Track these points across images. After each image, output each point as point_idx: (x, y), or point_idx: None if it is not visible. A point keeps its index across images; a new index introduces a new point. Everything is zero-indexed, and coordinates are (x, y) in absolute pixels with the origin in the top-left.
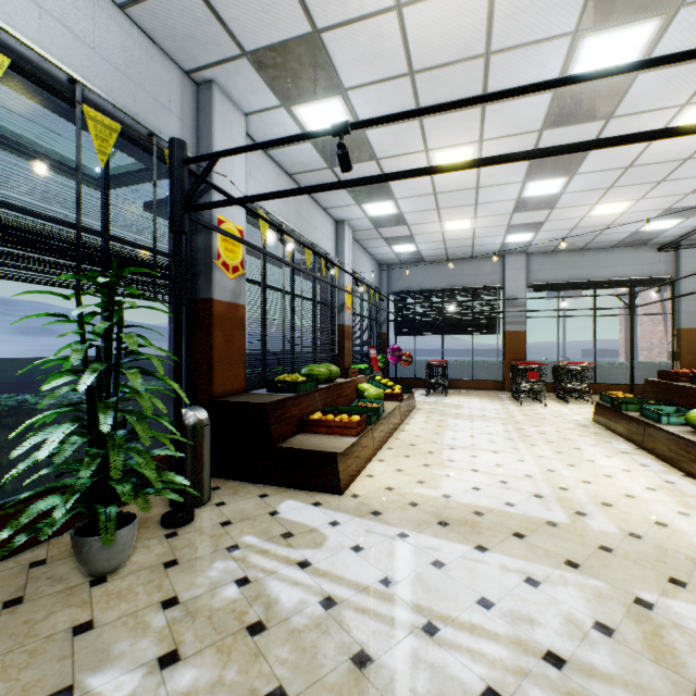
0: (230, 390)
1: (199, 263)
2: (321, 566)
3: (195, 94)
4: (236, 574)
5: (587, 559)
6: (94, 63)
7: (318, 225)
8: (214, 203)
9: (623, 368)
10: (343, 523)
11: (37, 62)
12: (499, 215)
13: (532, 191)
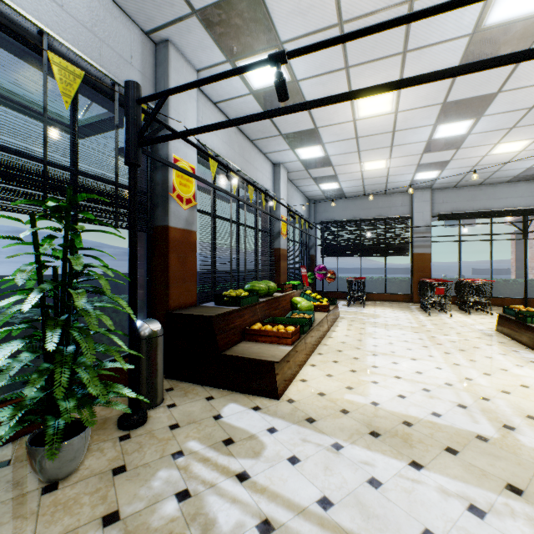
0: (183, 304)
1: (157, 196)
2: (259, 479)
3: (154, 52)
4: (177, 486)
5: (529, 484)
6: (61, 19)
7: (259, 167)
8: (163, 137)
9: (517, 284)
10: (280, 430)
11: (7, 14)
12: (411, 156)
13: (441, 133)
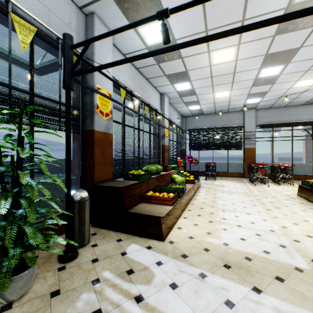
0: (104, 179)
1: (87, 111)
2: (150, 301)
3: (85, 20)
4: (94, 306)
5: None
6: None
7: (151, 95)
8: (87, 70)
9: (307, 166)
10: (164, 263)
11: None
12: (244, 88)
13: (263, 74)
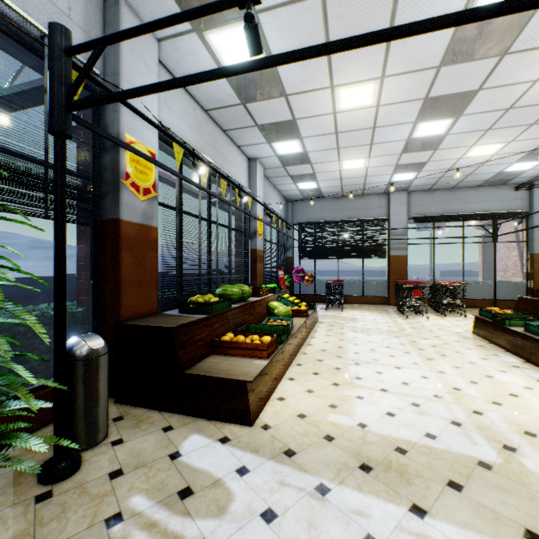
0: (140, 312)
1: (106, 183)
2: None
3: (102, 9)
4: None
5: None
6: None
7: (232, 160)
8: (99, 98)
9: (486, 286)
10: (252, 470)
11: None
12: (390, 155)
13: (421, 132)
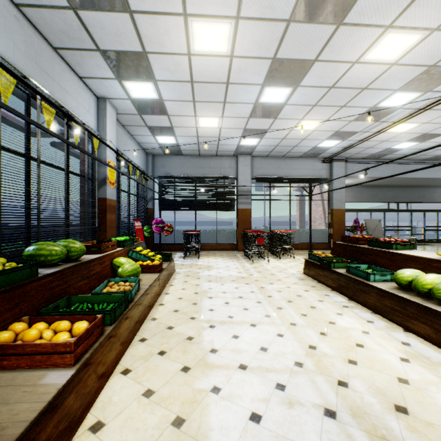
0: None
1: None
2: None
3: None
4: None
5: None
6: None
7: (71, 90)
8: None
9: (305, 233)
10: None
11: None
12: (240, 118)
13: (266, 98)
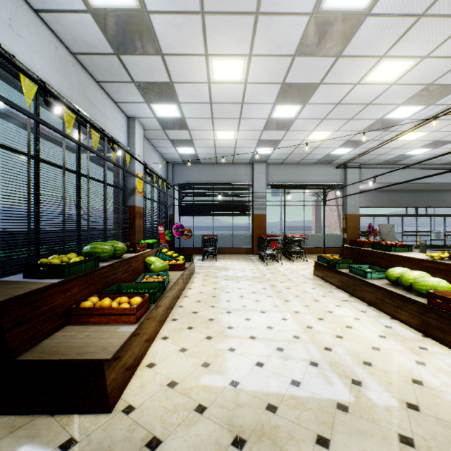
0: None
1: None
2: None
3: None
4: None
5: None
6: None
7: (108, 115)
8: None
9: (319, 237)
10: None
11: None
12: (254, 131)
13: (278, 114)
